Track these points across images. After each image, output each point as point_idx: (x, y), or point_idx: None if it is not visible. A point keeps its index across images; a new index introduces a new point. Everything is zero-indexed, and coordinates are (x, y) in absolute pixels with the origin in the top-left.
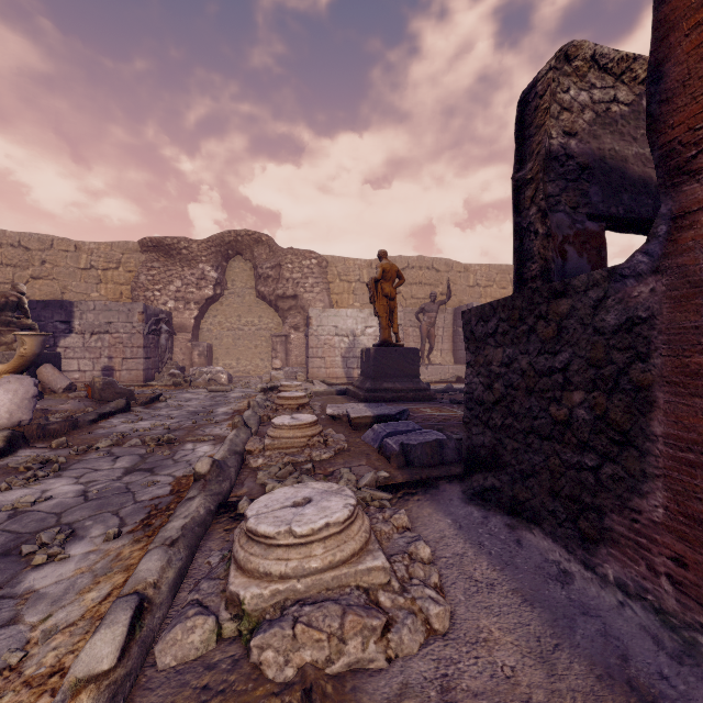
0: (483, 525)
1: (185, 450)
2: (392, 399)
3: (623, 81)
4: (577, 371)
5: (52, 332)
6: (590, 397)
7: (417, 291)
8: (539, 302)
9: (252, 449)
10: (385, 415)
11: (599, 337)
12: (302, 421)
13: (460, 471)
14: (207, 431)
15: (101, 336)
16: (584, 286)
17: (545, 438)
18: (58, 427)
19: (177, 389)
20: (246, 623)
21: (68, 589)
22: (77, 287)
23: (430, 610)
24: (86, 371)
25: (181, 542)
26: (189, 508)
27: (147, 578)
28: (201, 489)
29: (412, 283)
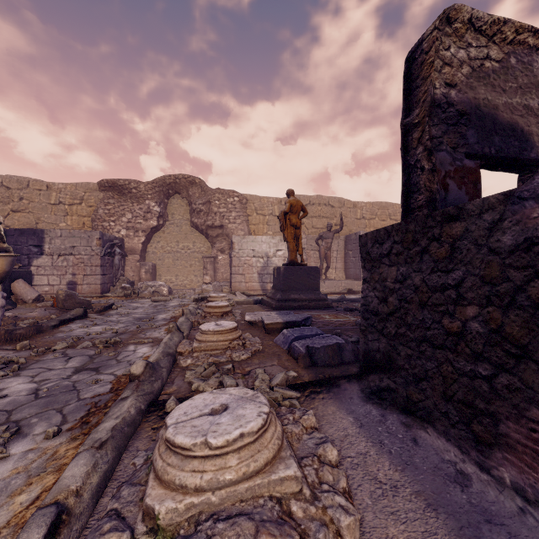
0: (382, 423)
1: (127, 351)
2: (298, 307)
3: (494, 42)
4: (470, 288)
5: (26, 254)
6: (484, 311)
7: (317, 222)
8: (432, 226)
9: (182, 351)
10: (292, 322)
11: (494, 257)
12: (224, 327)
13: (357, 371)
14: (147, 334)
15: (66, 257)
16: (479, 209)
17: (438, 347)
18: (24, 332)
19: (127, 299)
20: (161, 538)
21: (1, 491)
22: (48, 218)
23: (341, 521)
24: (54, 285)
25: (110, 443)
26: (121, 408)
27: (70, 485)
28: (134, 389)
29: (313, 216)
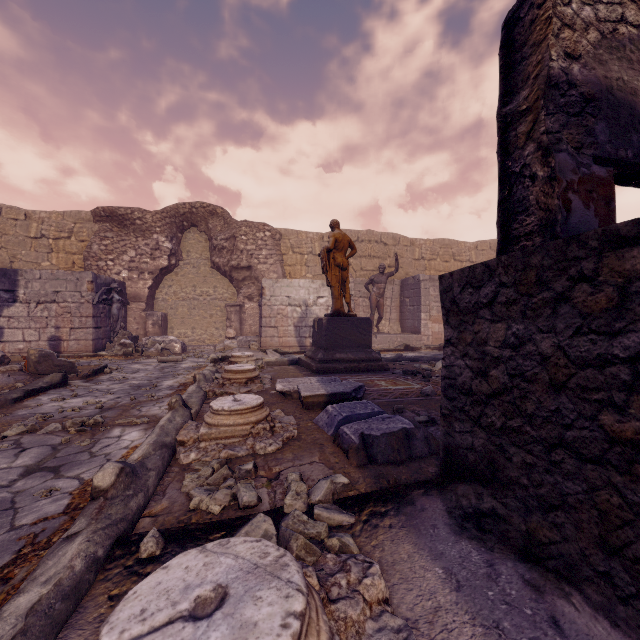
0: (492, 582)
1: (109, 438)
2: (345, 370)
3: None
4: None
5: None
6: None
7: (367, 263)
8: (578, 257)
9: (184, 439)
10: (339, 393)
11: None
12: (245, 404)
13: (434, 471)
14: (143, 410)
15: (48, 306)
16: None
17: (589, 460)
18: None
19: (127, 359)
20: None
21: None
22: (27, 256)
23: None
24: (31, 342)
25: None
26: (60, 559)
27: None
28: (94, 516)
29: (361, 256)
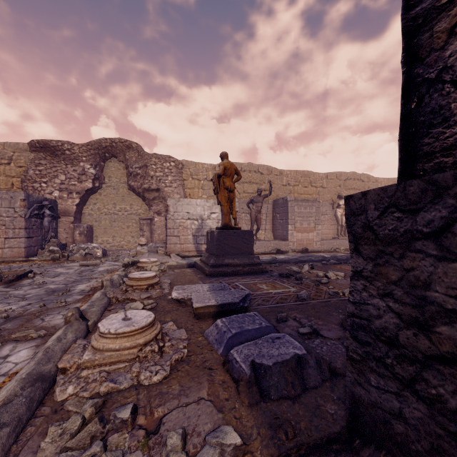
0: None
1: None
2: (232, 273)
3: None
4: None
5: None
6: None
7: (248, 188)
8: None
9: (66, 366)
10: (228, 303)
11: None
12: (133, 325)
13: (334, 412)
14: (46, 319)
15: None
16: None
17: None
18: None
19: (54, 263)
20: None
21: None
22: None
23: None
24: None
25: None
26: None
27: None
28: None
29: (244, 182)
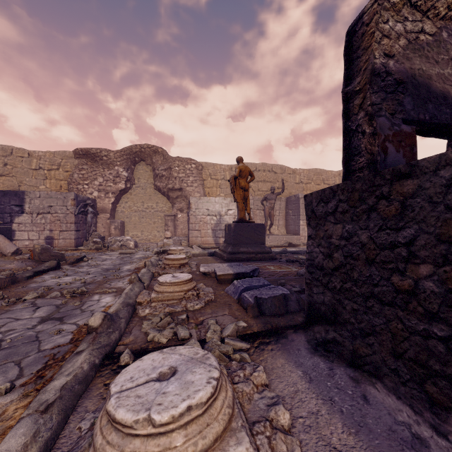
0: (330, 378)
1: (92, 301)
2: (246, 259)
3: (428, 17)
4: (424, 246)
5: (9, 212)
6: (440, 270)
7: (262, 186)
8: (381, 184)
9: (141, 301)
10: (242, 273)
11: None
12: (180, 279)
13: (302, 320)
14: (112, 284)
15: (44, 215)
16: (434, 166)
17: (386, 304)
18: None
19: (98, 252)
20: None
21: None
22: (29, 181)
23: None
24: (33, 240)
25: (56, 405)
26: (74, 363)
27: None
28: (91, 342)
29: (258, 181)
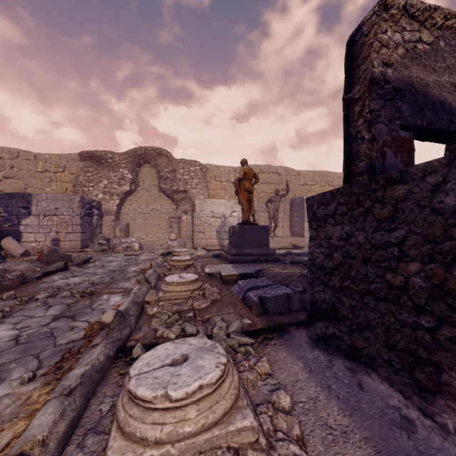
0: (329, 369)
1: (101, 300)
2: (251, 260)
3: (425, 27)
4: (413, 246)
5: (16, 214)
6: (427, 268)
7: (266, 188)
8: (375, 189)
9: (149, 300)
10: (246, 274)
11: (437, 217)
12: (187, 279)
13: (304, 318)
14: (119, 284)
15: (51, 217)
16: (421, 173)
17: (380, 300)
18: (11, 283)
19: (103, 253)
20: None
21: None
22: (36, 184)
23: None
24: (40, 242)
25: (78, 390)
26: (91, 355)
27: (37, 435)
28: (104, 336)
29: (263, 183)
